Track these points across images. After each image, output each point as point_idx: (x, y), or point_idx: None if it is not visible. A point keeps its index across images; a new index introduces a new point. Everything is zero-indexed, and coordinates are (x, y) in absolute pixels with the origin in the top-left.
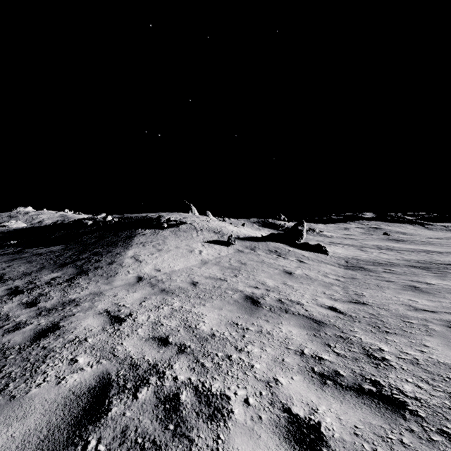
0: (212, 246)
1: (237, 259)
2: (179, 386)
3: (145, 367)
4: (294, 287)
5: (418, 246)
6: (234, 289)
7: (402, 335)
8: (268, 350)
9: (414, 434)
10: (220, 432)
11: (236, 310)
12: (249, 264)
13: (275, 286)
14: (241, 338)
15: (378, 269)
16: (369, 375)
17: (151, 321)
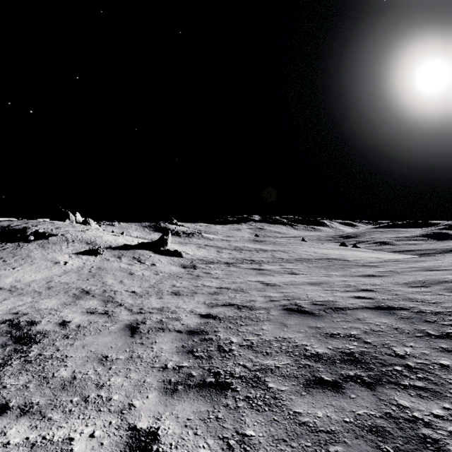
0: (80, 257)
1: (98, 267)
2: (20, 322)
3: (4, 320)
4: (125, 283)
5: (264, 246)
6: (78, 288)
7: (146, 297)
8: (73, 309)
9: (100, 317)
10: (33, 326)
11: (71, 298)
12: (106, 270)
13: (112, 283)
14: (63, 308)
15: (202, 266)
16: (109, 310)
17: (9, 308)
